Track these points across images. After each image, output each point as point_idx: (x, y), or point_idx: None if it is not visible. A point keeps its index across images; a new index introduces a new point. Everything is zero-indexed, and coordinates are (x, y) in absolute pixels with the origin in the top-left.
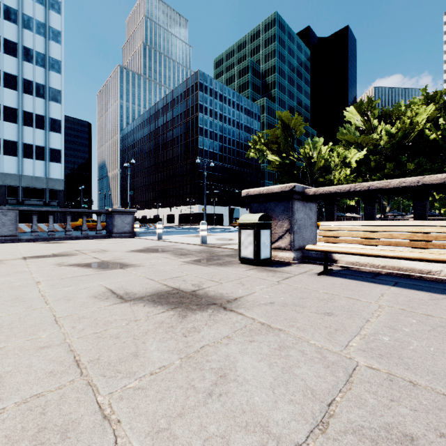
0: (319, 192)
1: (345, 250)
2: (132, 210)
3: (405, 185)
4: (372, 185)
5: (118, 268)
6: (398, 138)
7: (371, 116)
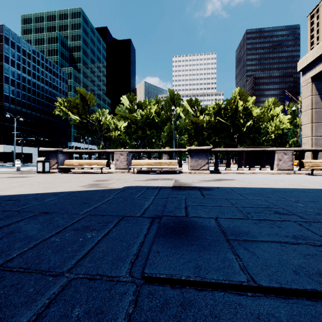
0: (67, 151)
1: (67, 167)
2: None
3: (85, 151)
4: (79, 151)
5: None
6: (144, 118)
7: (134, 103)
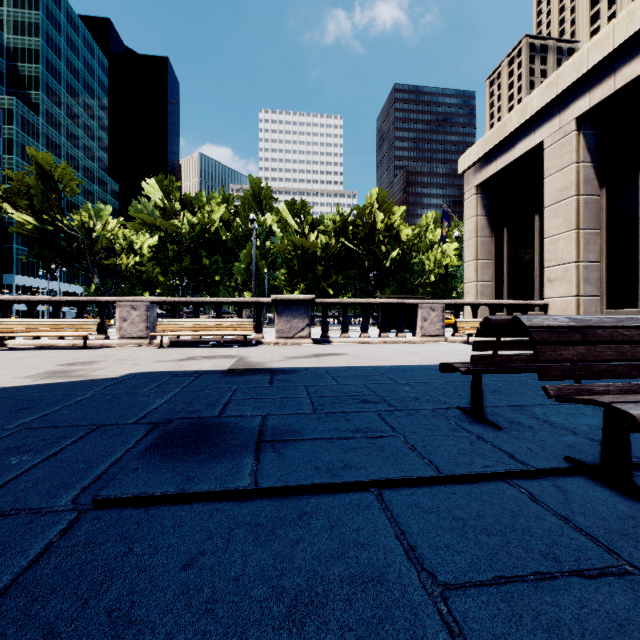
0: None
1: None
2: None
3: (45, 300)
4: (28, 298)
5: None
6: (198, 231)
7: (174, 198)
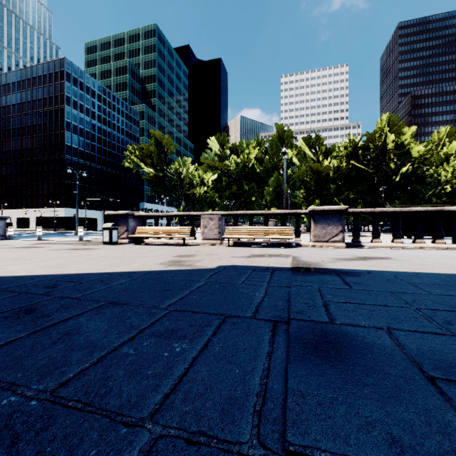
0: (139, 215)
1: (140, 236)
2: (4, 216)
3: (163, 215)
4: (155, 214)
5: (40, 247)
6: (240, 167)
7: (226, 147)
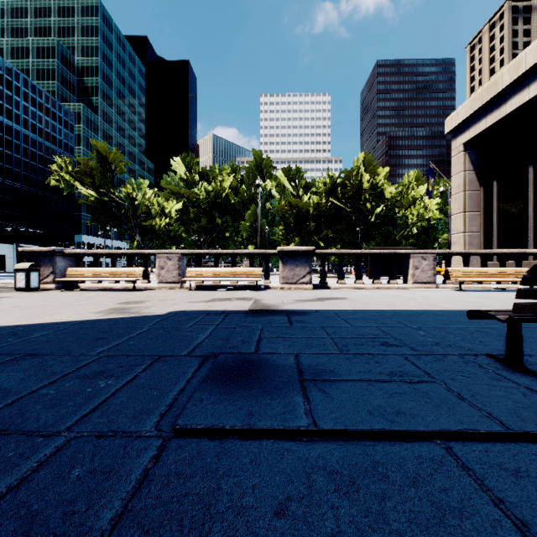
0: (71, 253)
1: (73, 279)
2: None
3: (105, 253)
4: (94, 252)
5: None
6: (212, 197)
7: (194, 171)
